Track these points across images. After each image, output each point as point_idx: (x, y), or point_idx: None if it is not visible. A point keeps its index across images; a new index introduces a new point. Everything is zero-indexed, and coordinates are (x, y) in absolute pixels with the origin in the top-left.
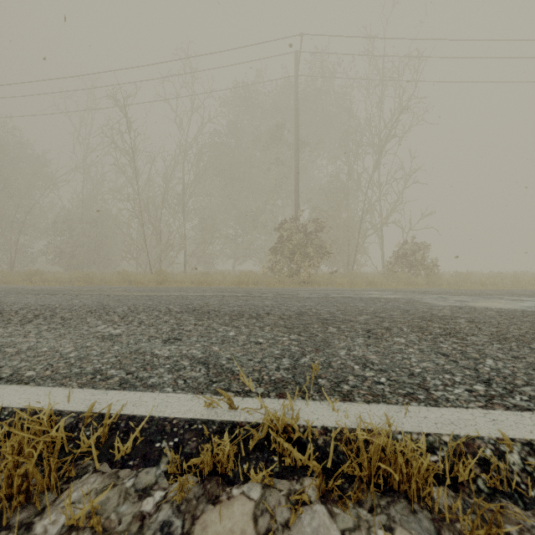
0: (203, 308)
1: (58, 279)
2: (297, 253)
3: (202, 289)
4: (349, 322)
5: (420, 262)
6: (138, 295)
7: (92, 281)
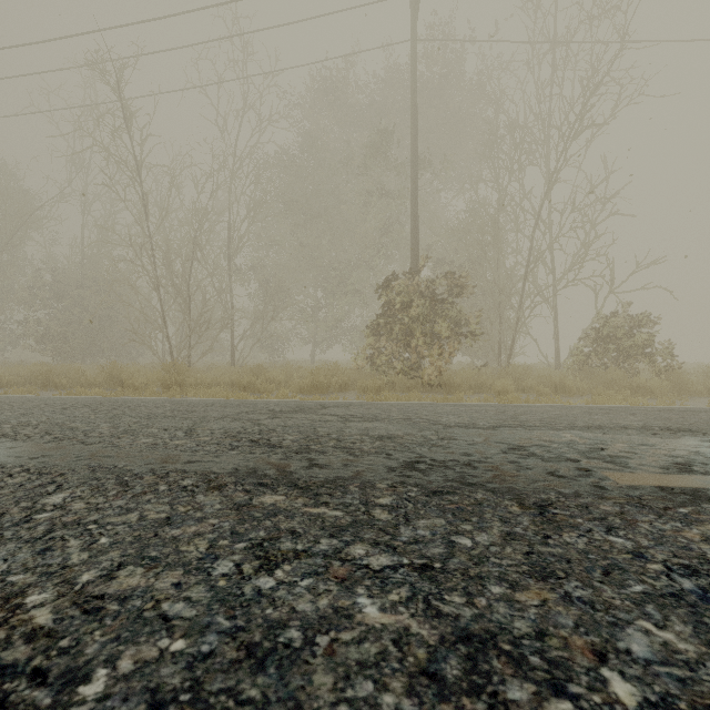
0: None
1: (2, 378)
2: (418, 333)
3: (198, 420)
4: None
5: (642, 348)
6: None
7: (56, 382)
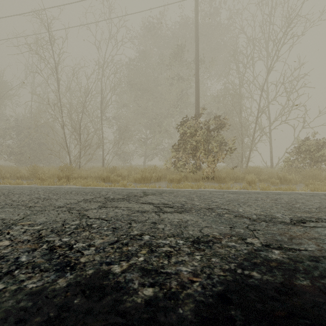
0: None
1: None
2: (201, 148)
3: (36, 210)
4: None
5: None
6: None
7: (3, 176)
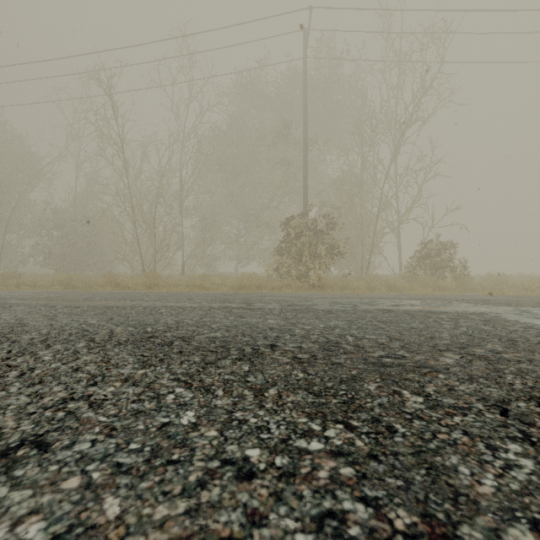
0: (166, 334)
1: (37, 282)
2: (306, 253)
3: (189, 296)
4: (434, 373)
5: (446, 263)
6: (94, 306)
7: (74, 284)
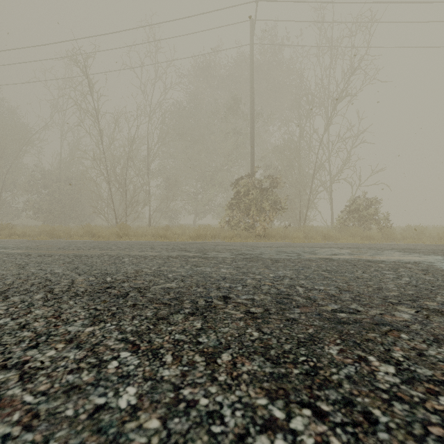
0: (124, 284)
1: (26, 233)
2: (253, 208)
3: (152, 245)
4: (395, 332)
5: (372, 216)
6: (65, 255)
7: (57, 234)
